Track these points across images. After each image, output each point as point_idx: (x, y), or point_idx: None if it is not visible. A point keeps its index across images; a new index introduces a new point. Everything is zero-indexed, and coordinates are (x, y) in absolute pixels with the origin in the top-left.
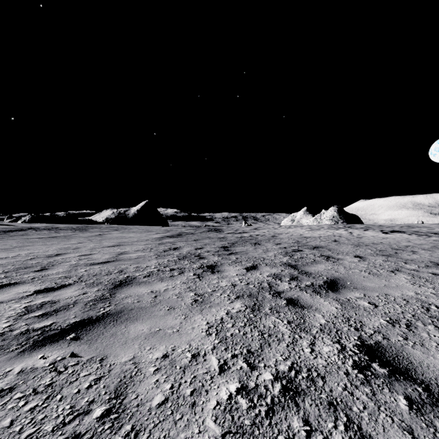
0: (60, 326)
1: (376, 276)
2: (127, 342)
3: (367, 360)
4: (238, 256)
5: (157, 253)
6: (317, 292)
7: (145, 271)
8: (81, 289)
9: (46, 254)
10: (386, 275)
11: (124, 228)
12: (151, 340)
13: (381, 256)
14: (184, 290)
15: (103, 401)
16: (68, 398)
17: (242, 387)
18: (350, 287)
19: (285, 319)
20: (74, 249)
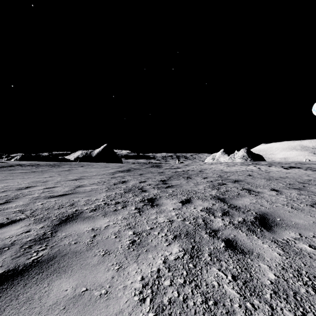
0: None
1: (300, 211)
2: None
3: None
4: (174, 189)
5: (108, 186)
6: (252, 231)
7: (93, 204)
8: (27, 226)
9: (19, 186)
10: (308, 210)
11: (88, 164)
12: (70, 312)
13: (293, 189)
14: (123, 227)
15: None
16: None
17: None
18: (281, 224)
19: (229, 273)
20: (43, 182)
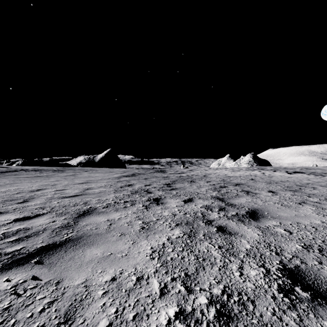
0: (28, 251)
1: (288, 207)
2: (82, 266)
3: (290, 284)
4: (177, 191)
5: (115, 189)
6: (241, 221)
7: (104, 203)
8: (52, 218)
9: (30, 189)
10: (295, 206)
11: (92, 169)
12: (102, 264)
13: (289, 191)
14: (134, 219)
15: (52, 326)
16: (21, 322)
17: (180, 311)
18: (267, 216)
19: (216, 245)
20: (52, 185)
